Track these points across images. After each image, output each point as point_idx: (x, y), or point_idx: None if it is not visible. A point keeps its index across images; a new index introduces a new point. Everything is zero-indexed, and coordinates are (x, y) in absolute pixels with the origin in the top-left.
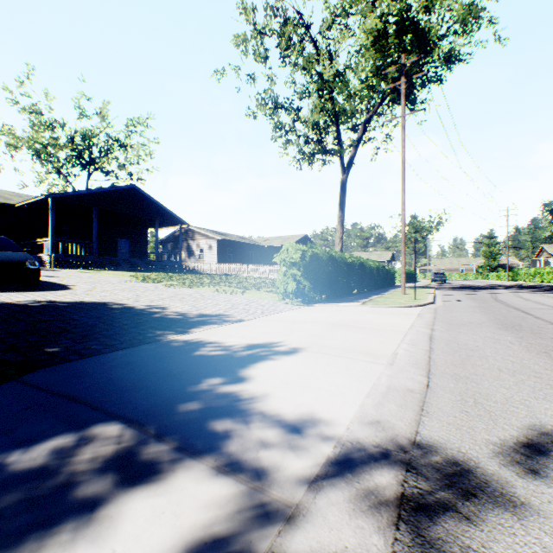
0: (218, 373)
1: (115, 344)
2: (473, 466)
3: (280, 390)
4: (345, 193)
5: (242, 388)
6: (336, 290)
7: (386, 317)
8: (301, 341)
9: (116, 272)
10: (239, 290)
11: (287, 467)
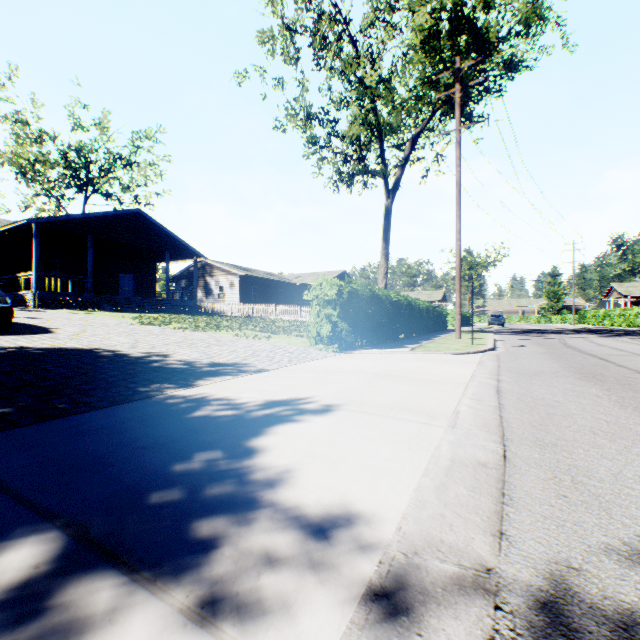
0: (218, 442)
1: (91, 402)
2: (597, 595)
3: (303, 468)
4: (389, 222)
5: (249, 464)
6: (380, 334)
7: (441, 366)
8: (336, 397)
9: (115, 313)
10: (264, 335)
11: (303, 607)
